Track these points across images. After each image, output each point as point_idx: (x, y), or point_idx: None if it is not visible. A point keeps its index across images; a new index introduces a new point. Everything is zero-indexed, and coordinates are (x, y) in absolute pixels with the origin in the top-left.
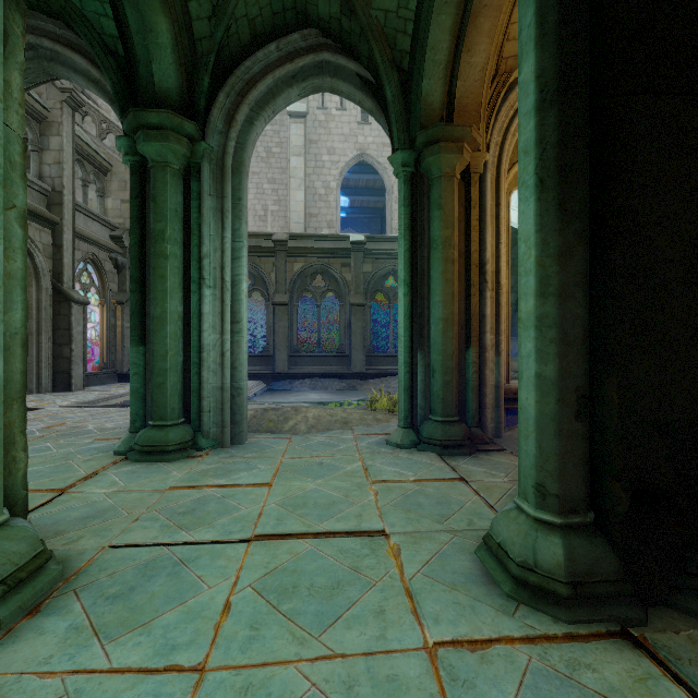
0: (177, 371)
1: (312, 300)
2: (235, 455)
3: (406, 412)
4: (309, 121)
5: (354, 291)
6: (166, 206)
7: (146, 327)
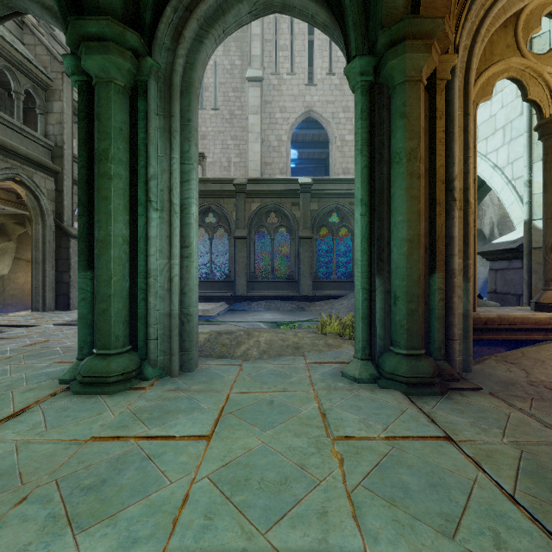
0: (121, 297)
1: (267, 236)
2: (180, 386)
3: (364, 343)
4: (264, 85)
5: (303, 226)
6: (109, 124)
7: (94, 252)
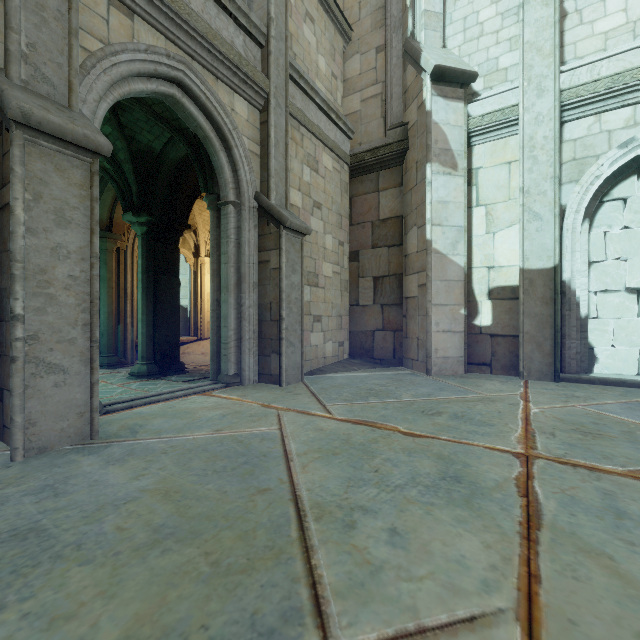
0: None
1: None
2: None
3: None
4: None
5: None
6: None
7: None
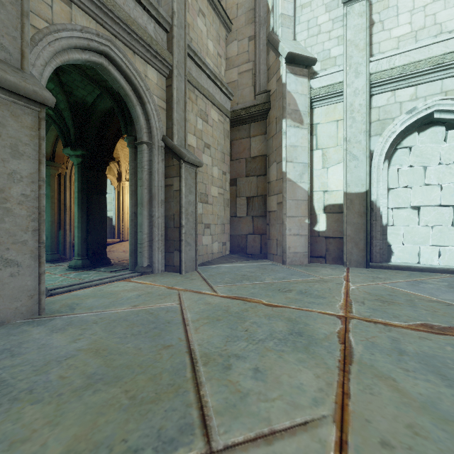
0: None
1: None
2: None
3: None
4: None
5: None
6: None
7: None
